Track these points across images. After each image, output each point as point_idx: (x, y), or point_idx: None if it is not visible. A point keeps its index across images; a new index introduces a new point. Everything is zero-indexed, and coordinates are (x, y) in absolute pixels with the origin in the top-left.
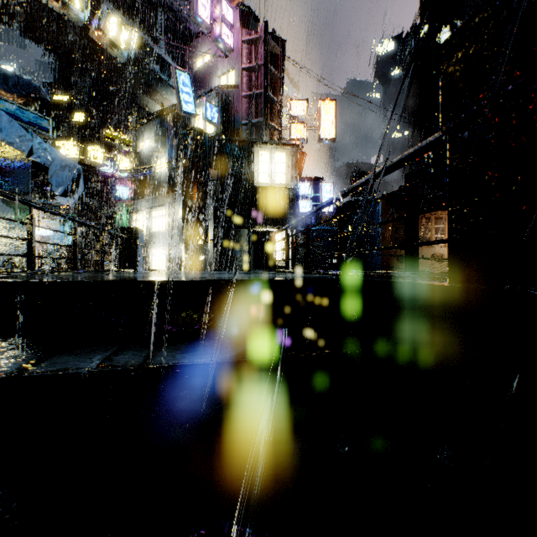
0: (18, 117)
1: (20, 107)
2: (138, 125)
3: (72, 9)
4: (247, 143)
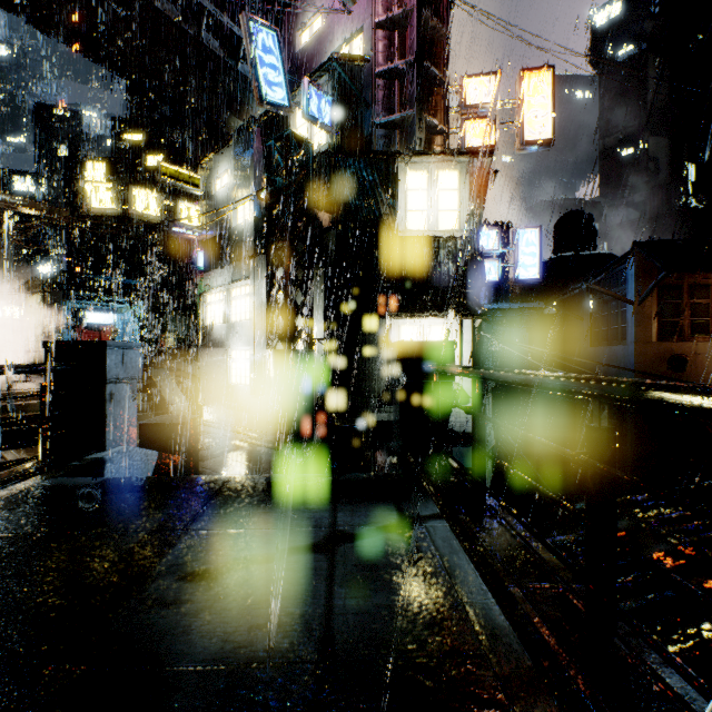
0: None
1: None
2: (212, 152)
3: None
4: (386, 155)
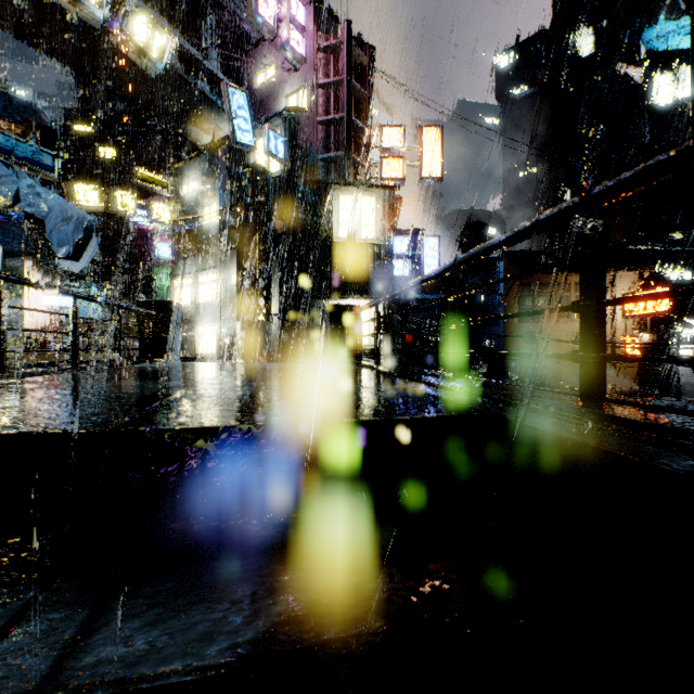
0: (10, 152)
1: (12, 138)
2: (181, 162)
3: (85, 4)
4: (324, 184)
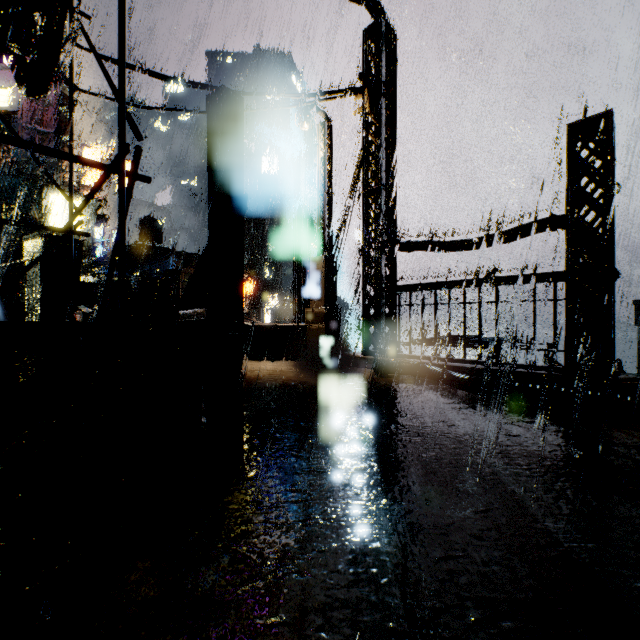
0: None
1: None
2: None
3: None
4: (37, 183)
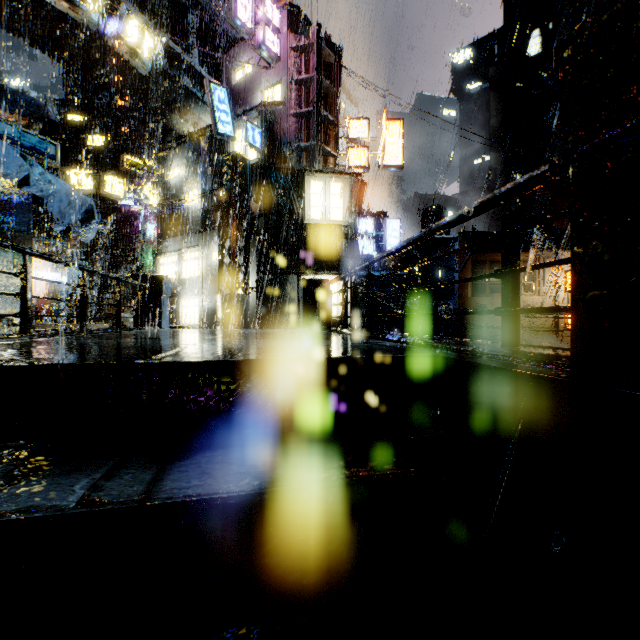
0: (18, 142)
1: (20, 130)
2: (166, 150)
3: (84, 10)
4: (297, 171)
